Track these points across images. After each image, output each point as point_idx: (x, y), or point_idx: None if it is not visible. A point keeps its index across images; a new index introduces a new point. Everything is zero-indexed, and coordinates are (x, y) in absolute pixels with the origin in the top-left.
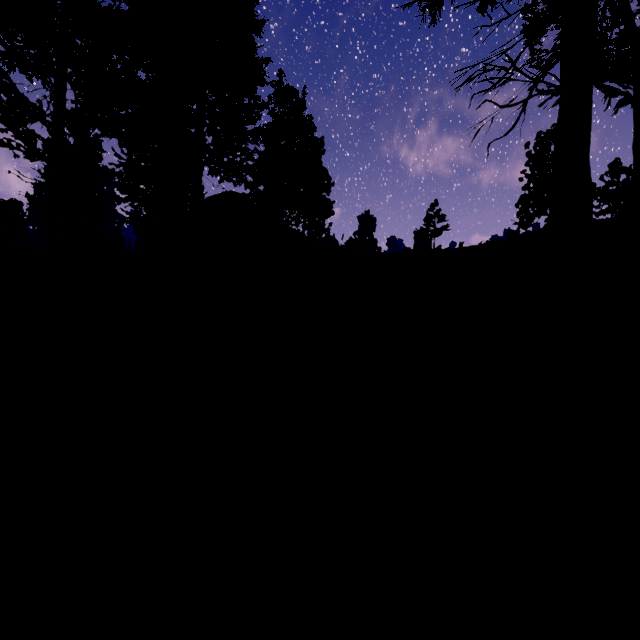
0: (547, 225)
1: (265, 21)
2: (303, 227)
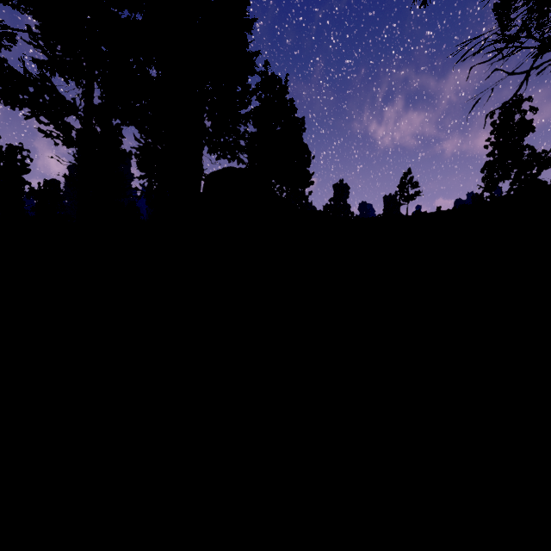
0: (512, 188)
1: (255, 19)
2: (287, 196)
